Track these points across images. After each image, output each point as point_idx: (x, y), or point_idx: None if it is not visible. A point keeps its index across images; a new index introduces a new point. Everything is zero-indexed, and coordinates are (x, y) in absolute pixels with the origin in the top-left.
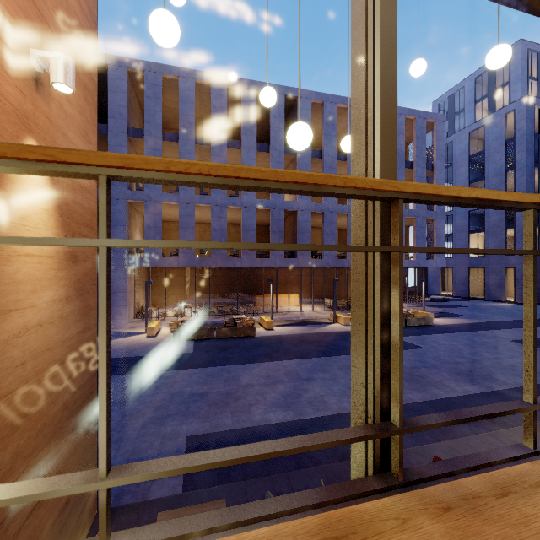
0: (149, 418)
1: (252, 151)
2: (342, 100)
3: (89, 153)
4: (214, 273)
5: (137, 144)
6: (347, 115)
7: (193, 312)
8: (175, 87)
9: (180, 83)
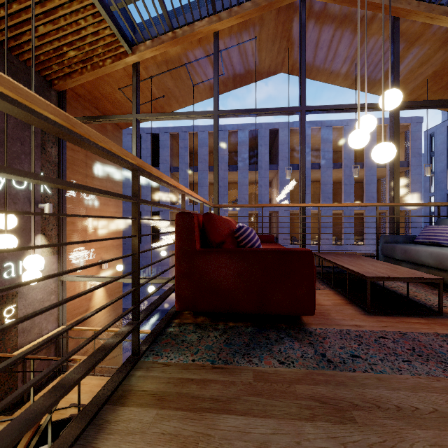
0: None
1: (245, 172)
2: (316, 124)
3: (92, 329)
4: None
5: (176, 174)
6: (320, 133)
7: None
8: (198, 135)
9: (199, 135)
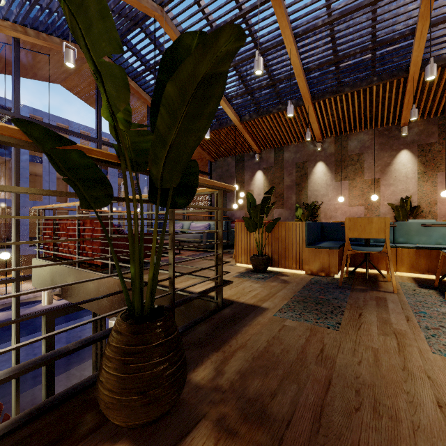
0: None
1: None
2: (63, 121)
3: None
4: None
5: None
6: None
7: None
8: None
9: None
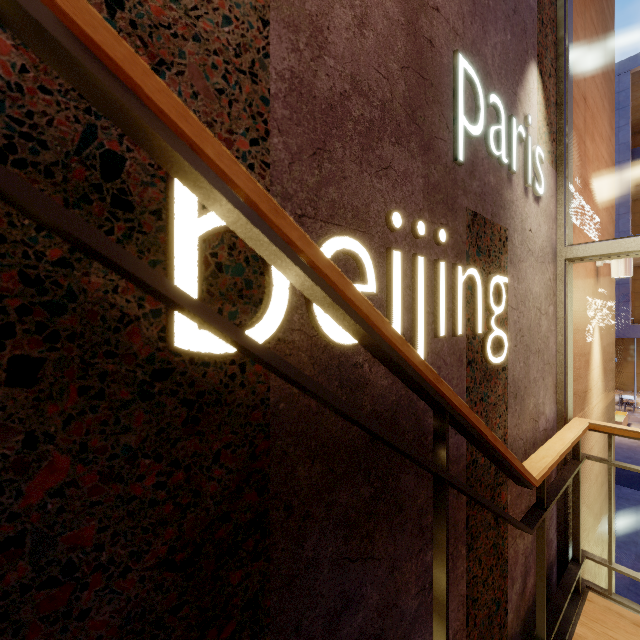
0: None
1: None
2: None
3: None
4: None
5: None
6: None
7: None
8: None
9: None
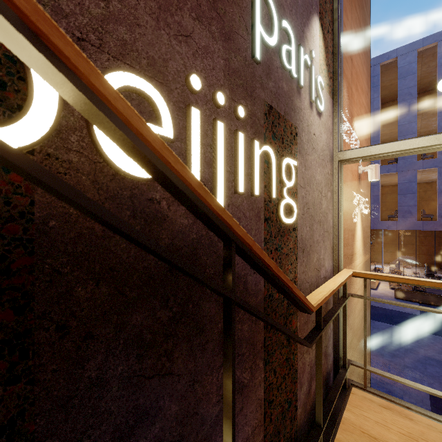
0: (388, 361)
1: None
2: None
3: None
4: (438, 234)
5: None
6: None
7: (413, 273)
8: (393, 67)
9: (398, 62)
